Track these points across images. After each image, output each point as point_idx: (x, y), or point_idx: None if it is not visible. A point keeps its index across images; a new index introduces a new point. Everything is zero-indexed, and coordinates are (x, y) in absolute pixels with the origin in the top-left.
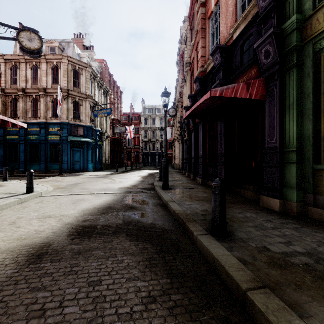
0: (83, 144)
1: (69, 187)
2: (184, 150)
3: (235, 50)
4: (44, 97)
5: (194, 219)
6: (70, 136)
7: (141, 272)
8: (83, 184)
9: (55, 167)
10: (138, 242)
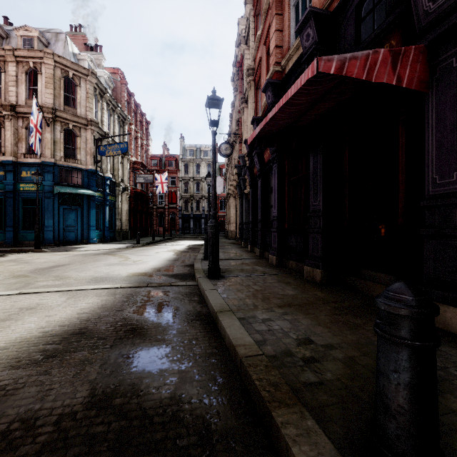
0: (82, 198)
1: (32, 275)
2: (244, 209)
3: (343, 18)
4: (13, 120)
5: (291, 390)
6: (58, 185)
7: None
8: (67, 267)
9: (33, 236)
10: None
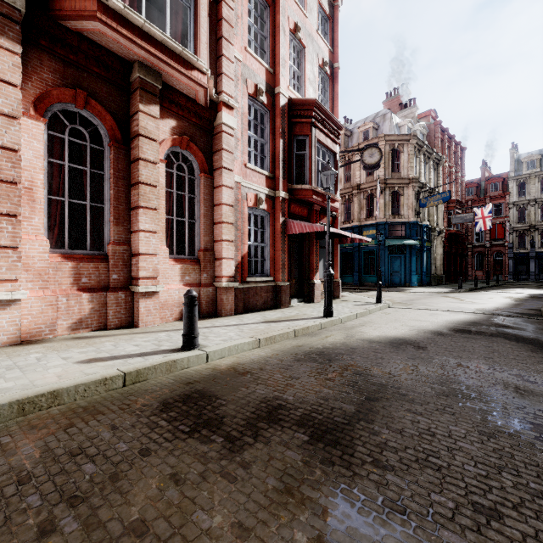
0: (405, 248)
1: (407, 303)
2: None
3: None
4: (358, 195)
5: None
6: (388, 239)
7: (523, 350)
8: (420, 301)
9: (370, 279)
10: (518, 343)
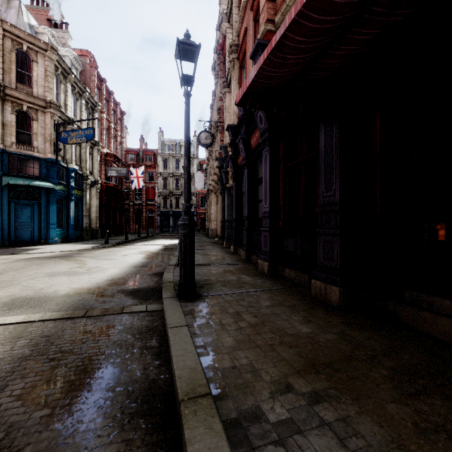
0: (39, 192)
1: None
2: (226, 205)
3: None
4: None
5: None
6: (8, 176)
7: None
8: None
9: None
10: None
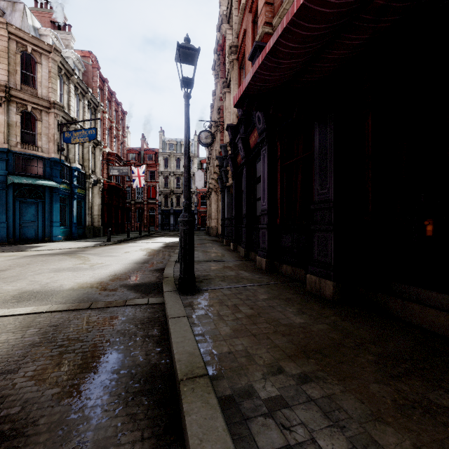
0: (43, 191)
1: None
2: (226, 203)
3: None
4: None
5: None
6: (13, 175)
7: None
8: None
9: None
10: None
